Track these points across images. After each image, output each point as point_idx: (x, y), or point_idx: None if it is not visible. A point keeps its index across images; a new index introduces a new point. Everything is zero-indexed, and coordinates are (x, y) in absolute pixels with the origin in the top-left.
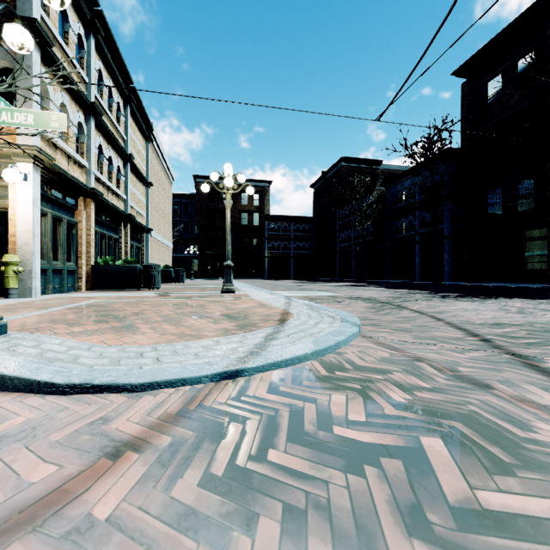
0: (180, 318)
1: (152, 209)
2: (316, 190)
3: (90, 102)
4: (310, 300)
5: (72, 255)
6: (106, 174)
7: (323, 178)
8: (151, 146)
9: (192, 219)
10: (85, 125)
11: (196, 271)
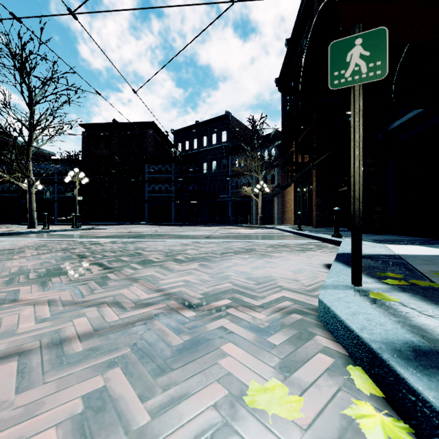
0: None
1: None
2: None
3: None
4: None
5: None
6: None
7: None
8: None
9: None
10: None
11: None
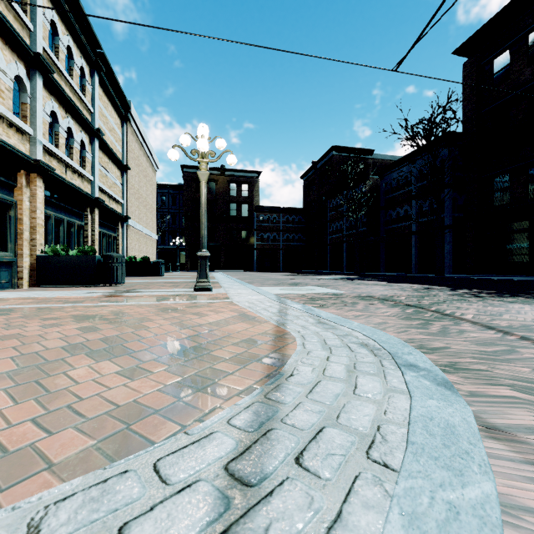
0: (68, 357)
1: (131, 195)
2: (306, 181)
3: (34, 53)
4: (310, 301)
5: (9, 243)
6: (63, 147)
7: (313, 168)
8: (129, 127)
9: (179, 210)
10: (28, 82)
11: (184, 263)
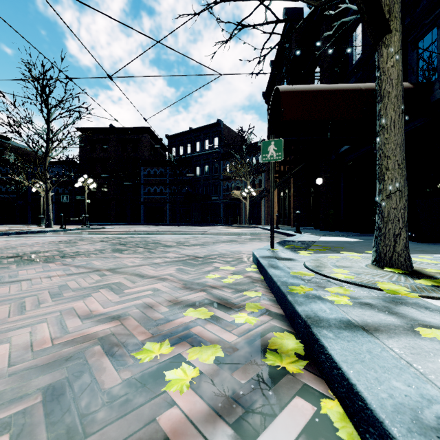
0: None
1: None
2: None
3: None
4: None
5: None
6: None
7: None
8: None
9: None
10: None
11: None
